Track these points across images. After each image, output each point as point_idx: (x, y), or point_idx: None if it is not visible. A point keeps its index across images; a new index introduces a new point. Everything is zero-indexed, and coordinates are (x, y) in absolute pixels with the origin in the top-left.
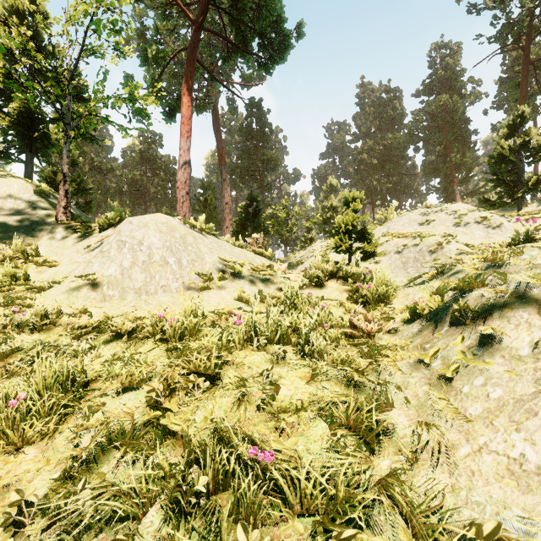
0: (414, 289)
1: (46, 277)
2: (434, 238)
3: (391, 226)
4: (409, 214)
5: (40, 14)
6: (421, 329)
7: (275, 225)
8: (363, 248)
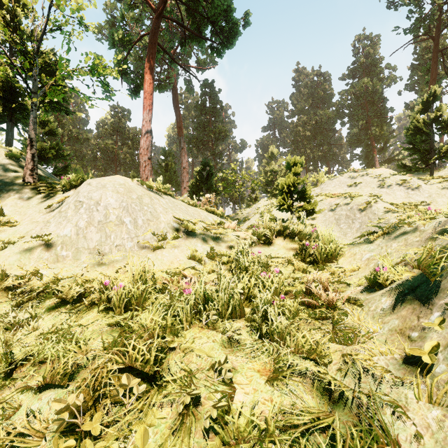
0: (360, 249)
1: (4, 237)
2: (363, 198)
3: (324, 188)
4: (339, 177)
5: (19, 1)
6: (395, 306)
7: (225, 186)
8: (303, 207)
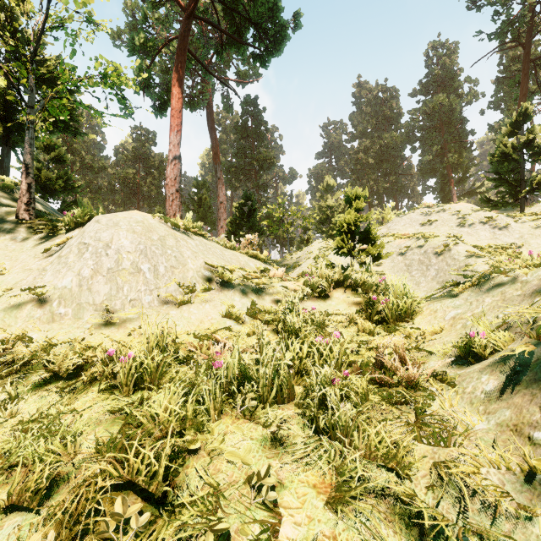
0: (443, 304)
1: None
2: (439, 239)
3: (392, 227)
4: (410, 214)
5: None
6: (502, 389)
7: (271, 225)
8: (367, 251)
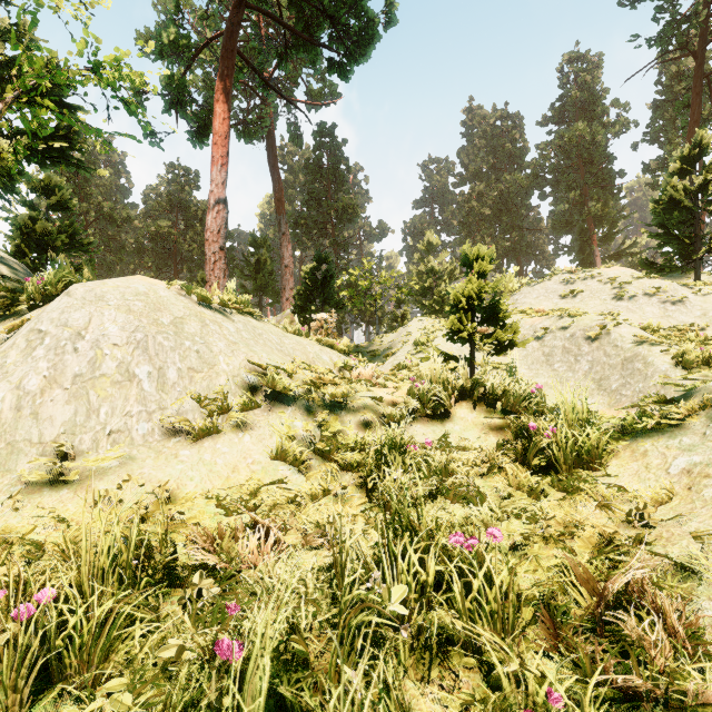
0: (655, 440)
1: None
2: (592, 318)
3: (520, 300)
4: (545, 282)
5: None
6: None
7: (354, 296)
8: (494, 336)
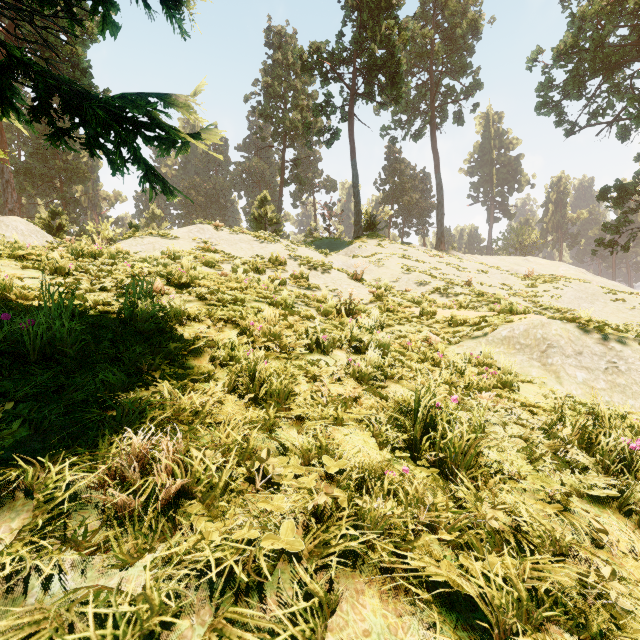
0: None
1: None
2: None
3: None
4: None
5: None
6: None
7: None
8: None
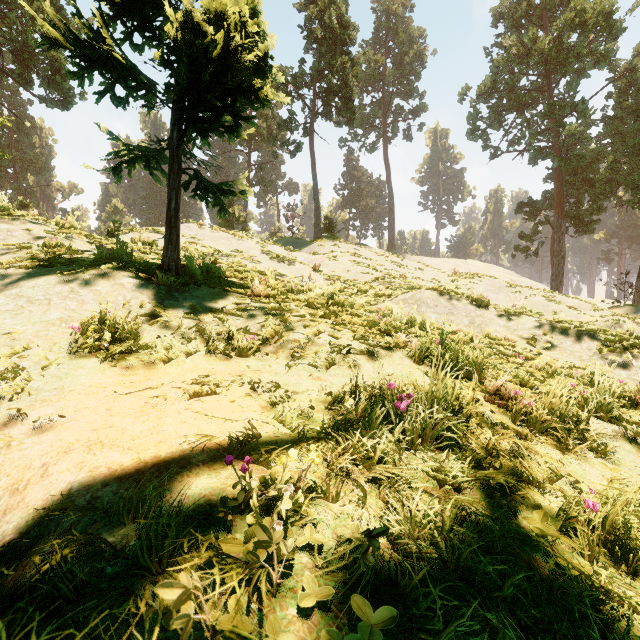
0: None
1: None
2: None
3: None
4: None
5: None
6: None
7: None
8: None
